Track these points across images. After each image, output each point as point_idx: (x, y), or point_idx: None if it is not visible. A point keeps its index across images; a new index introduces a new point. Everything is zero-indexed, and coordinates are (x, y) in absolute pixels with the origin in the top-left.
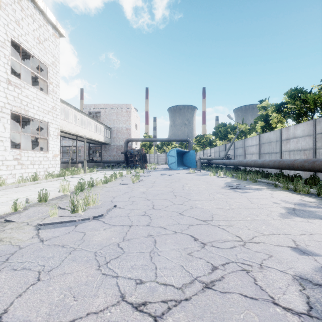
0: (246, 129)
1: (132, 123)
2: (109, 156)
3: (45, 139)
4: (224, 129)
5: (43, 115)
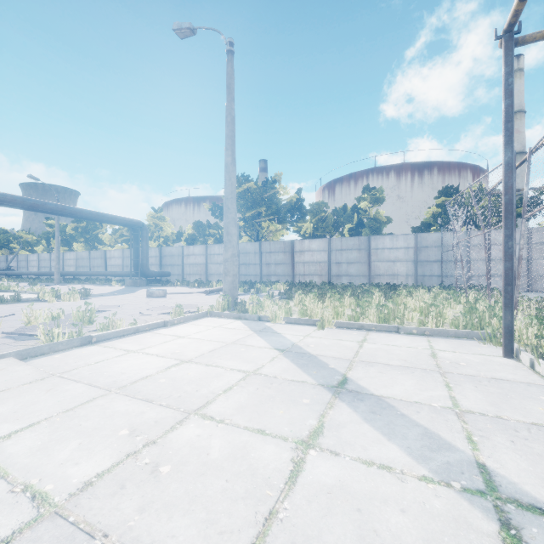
0: (34, 240)
1: None
2: None
3: None
4: (5, 236)
5: None
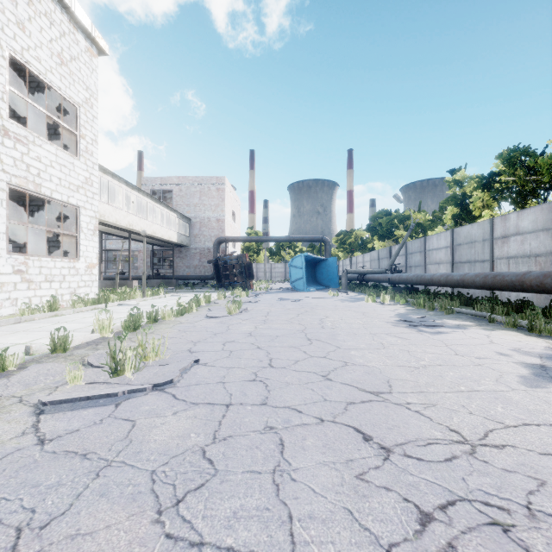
0: (426, 220)
1: (226, 209)
2: (188, 268)
3: (72, 237)
4: (387, 220)
5: (68, 193)
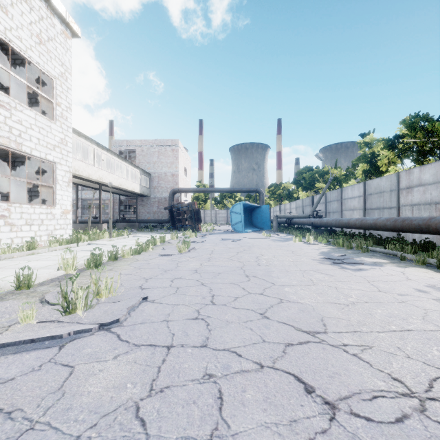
0: (341, 175)
1: (179, 166)
2: (148, 213)
3: (50, 187)
4: (310, 174)
5: (45, 151)
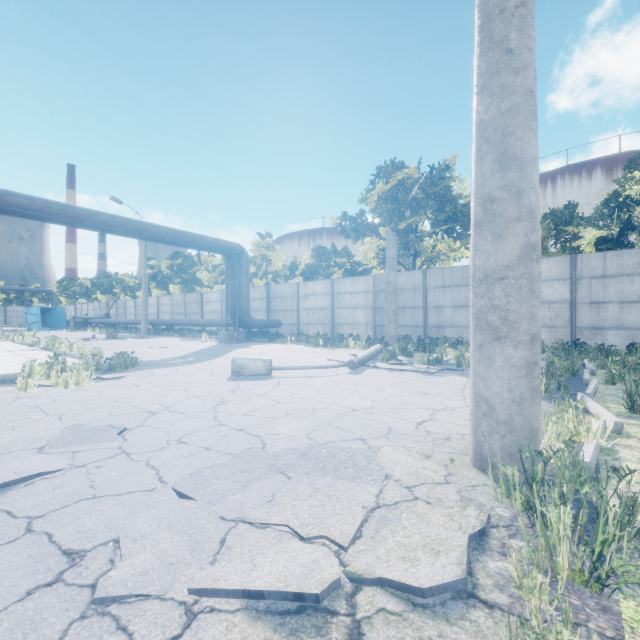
0: (136, 284)
1: None
2: None
3: None
4: (108, 281)
5: None
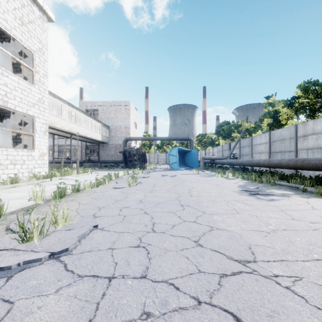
0: (251, 127)
1: (131, 121)
2: (107, 156)
3: (30, 136)
4: (228, 127)
5: (26, 108)
